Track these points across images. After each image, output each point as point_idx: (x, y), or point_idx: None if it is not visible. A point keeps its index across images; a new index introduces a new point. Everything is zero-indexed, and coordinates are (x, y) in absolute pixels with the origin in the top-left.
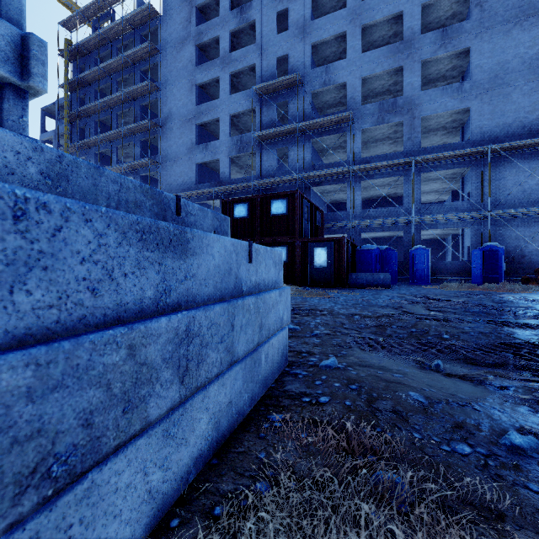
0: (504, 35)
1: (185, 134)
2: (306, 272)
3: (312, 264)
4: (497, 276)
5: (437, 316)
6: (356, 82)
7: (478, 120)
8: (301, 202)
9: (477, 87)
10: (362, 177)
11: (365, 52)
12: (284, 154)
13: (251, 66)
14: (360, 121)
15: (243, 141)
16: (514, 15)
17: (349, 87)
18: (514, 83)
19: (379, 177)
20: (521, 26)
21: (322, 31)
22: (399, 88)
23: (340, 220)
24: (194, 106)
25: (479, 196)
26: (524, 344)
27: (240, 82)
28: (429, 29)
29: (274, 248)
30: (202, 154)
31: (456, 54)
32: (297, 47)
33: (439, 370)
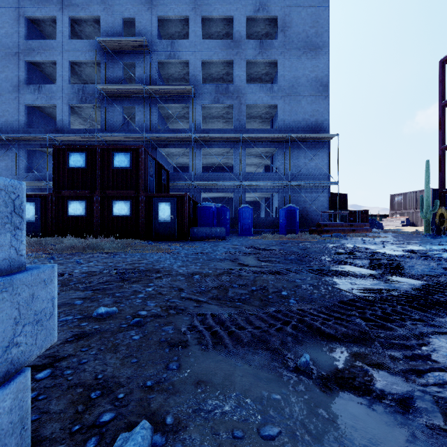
0: (297, 59)
1: (10, 68)
2: (150, 226)
3: (156, 218)
4: (294, 228)
5: (268, 267)
6: (197, 63)
7: (282, 115)
8: (145, 158)
9: (282, 90)
10: (202, 145)
11: (204, 39)
12: (131, 114)
13: (95, 17)
14: (200, 97)
15: (86, 92)
16: (302, 46)
17: (191, 65)
18: (302, 94)
19: (215, 147)
20: (307, 55)
21: (168, 8)
22: (230, 78)
23: (184, 180)
24: (23, 40)
25: (283, 170)
26: (360, 301)
27: (83, 31)
28: (251, 39)
29: (116, 201)
30: (33, 96)
31: (268, 63)
32: (144, 15)
33: (309, 372)
